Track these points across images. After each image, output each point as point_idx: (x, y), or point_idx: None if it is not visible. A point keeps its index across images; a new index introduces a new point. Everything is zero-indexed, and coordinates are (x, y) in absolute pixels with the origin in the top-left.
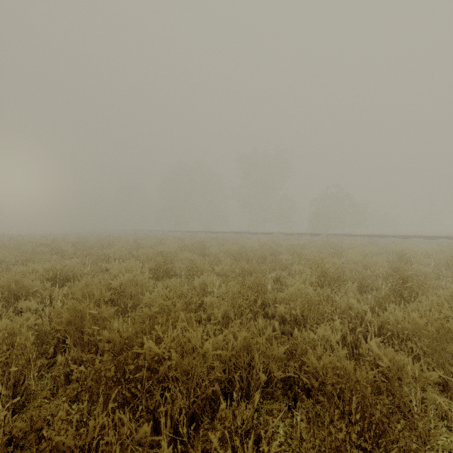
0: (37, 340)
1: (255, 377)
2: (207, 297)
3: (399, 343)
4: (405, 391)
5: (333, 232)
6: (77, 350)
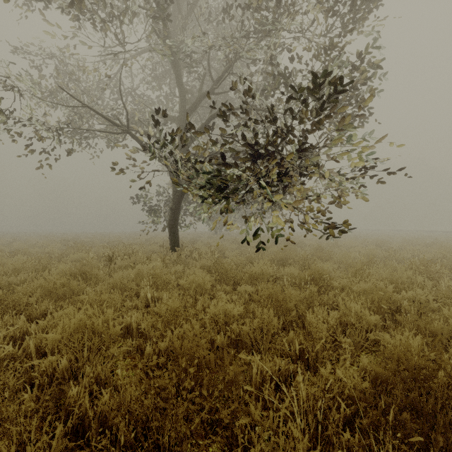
0: None
1: None
2: None
3: None
4: None
5: None
6: None
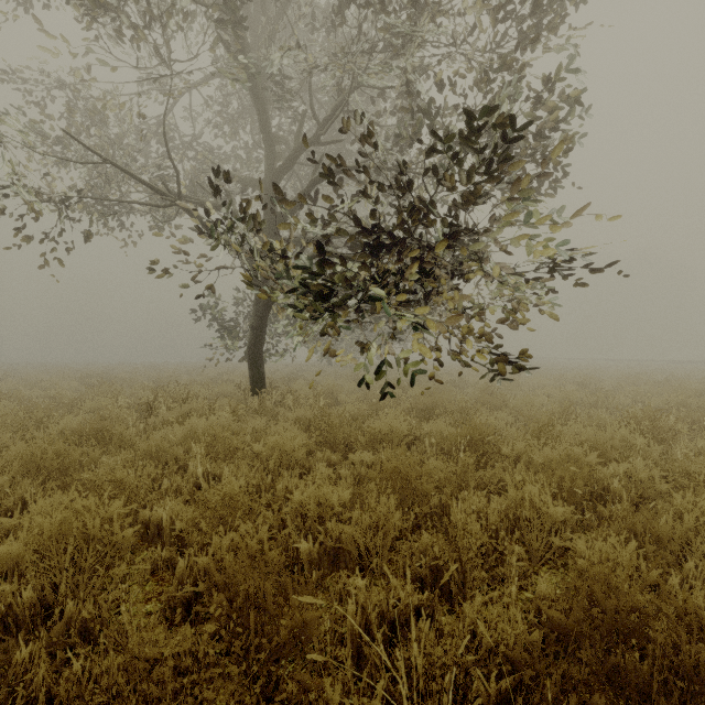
0: None
1: None
2: None
3: None
4: None
5: None
6: None
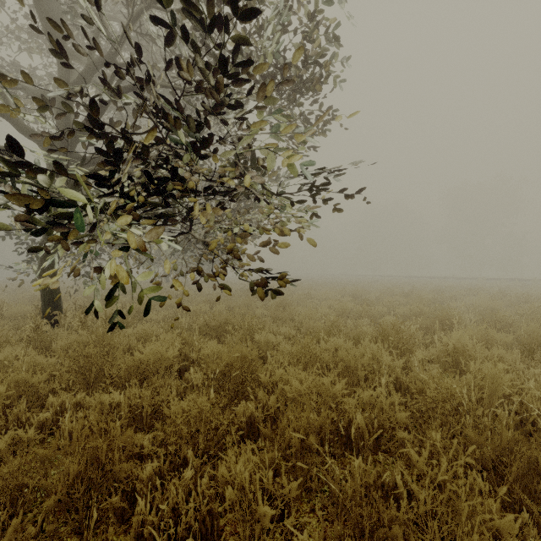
0: None
1: None
2: None
3: None
4: None
5: None
6: None
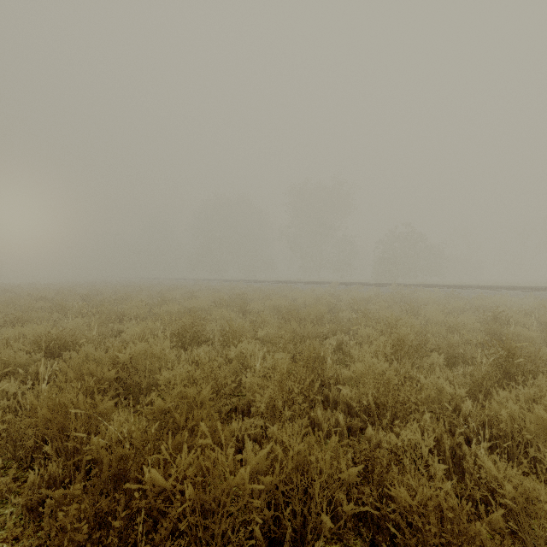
0: (6, 444)
1: (315, 516)
2: (247, 375)
3: (514, 448)
4: (540, 537)
5: (403, 281)
6: (59, 460)
